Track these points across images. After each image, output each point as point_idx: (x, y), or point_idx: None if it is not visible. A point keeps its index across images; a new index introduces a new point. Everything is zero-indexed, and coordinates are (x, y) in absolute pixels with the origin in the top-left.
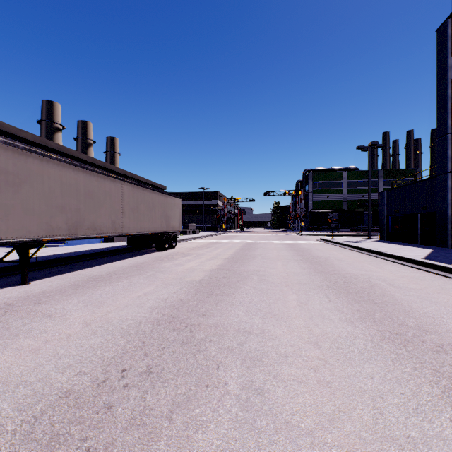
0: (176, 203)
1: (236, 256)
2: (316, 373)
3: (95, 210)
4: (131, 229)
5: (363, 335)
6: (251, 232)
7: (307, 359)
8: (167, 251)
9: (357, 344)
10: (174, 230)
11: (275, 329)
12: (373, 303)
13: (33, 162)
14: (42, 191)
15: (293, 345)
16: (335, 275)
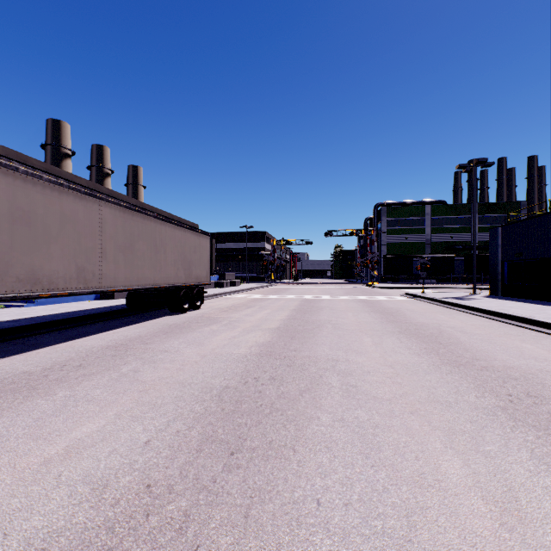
0: (201, 242)
1: (291, 324)
2: None
3: (38, 246)
4: (119, 282)
5: None
6: (308, 284)
7: None
8: (186, 314)
9: None
10: (199, 282)
11: None
12: None
13: None
14: None
15: None
16: (490, 371)
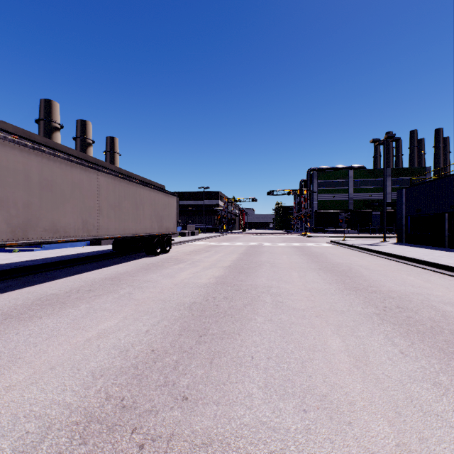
0: (170, 201)
1: (239, 263)
2: None
3: (57, 206)
4: (111, 231)
5: None
6: (254, 234)
7: None
8: (159, 257)
9: None
10: (168, 232)
11: None
12: None
13: None
14: None
15: None
16: (377, 293)
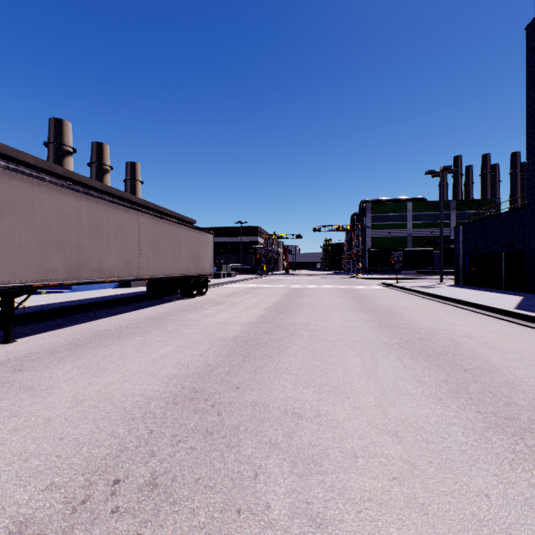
0: (206, 240)
1: (280, 305)
2: (401, 488)
3: (103, 247)
4: (150, 272)
5: (459, 420)
6: (298, 275)
7: (386, 460)
8: (196, 299)
9: (454, 435)
10: (205, 273)
11: (336, 410)
12: (463, 370)
13: (19, 186)
14: (32, 223)
15: (363, 436)
16: (407, 329)
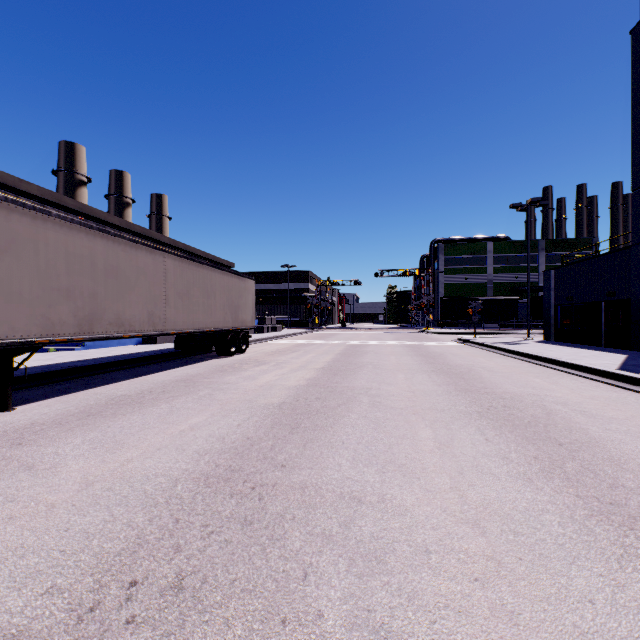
0: (247, 287)
1: (335, 365)
2: (485, 591)
3: (122, 295)
4: (179, 325)
5: (554, 507)
6: (357, 329)
7: (465, 557)
8: (234, 357)
9: (548, 524)
10: (244, 326)
11: (403, 494)
12: (557, 444)
13: (20, 221)
14: (35, 266)
15: (437, 526)
16: (488, 395)
